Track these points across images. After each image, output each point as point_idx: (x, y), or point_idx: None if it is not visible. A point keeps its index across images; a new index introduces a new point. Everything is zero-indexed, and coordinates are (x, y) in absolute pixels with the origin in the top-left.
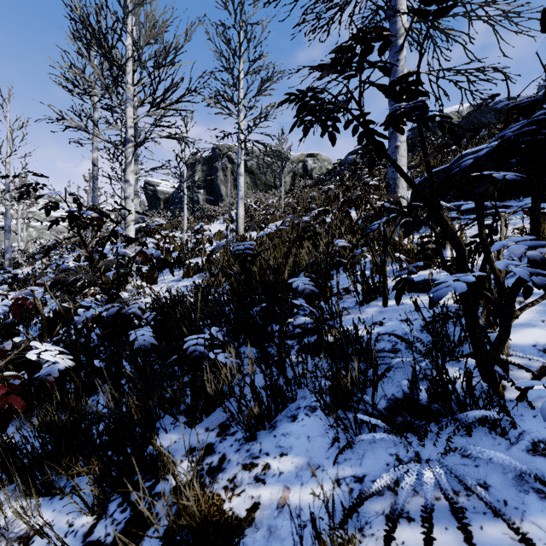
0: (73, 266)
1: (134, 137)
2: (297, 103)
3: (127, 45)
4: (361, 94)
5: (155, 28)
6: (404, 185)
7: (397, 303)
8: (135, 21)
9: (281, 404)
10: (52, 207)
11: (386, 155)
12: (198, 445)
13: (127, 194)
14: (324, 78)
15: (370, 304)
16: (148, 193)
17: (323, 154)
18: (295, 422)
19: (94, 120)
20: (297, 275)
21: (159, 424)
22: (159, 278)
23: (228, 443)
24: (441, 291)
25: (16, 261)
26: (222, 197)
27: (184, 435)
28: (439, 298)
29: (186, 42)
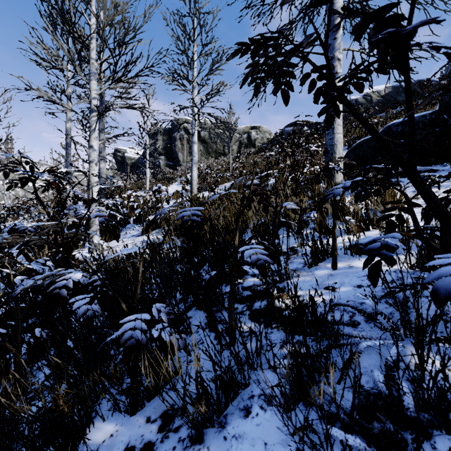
0: (30, 226)
1: (96, 107)
2: (251, 45)
3: (91, 24)
4: (328, 32)
5: (117, 9)
6: (341, 151)
7: (373, 284)
8: (97, 1)
9: (232, 393)
10: (10, 169)
11: (352, 110)
12: (136, 444)
13: (91, 158)
14: (289, 2)
15: (319, 265)
16: (118, 159)
17: (264, 127)
18: (249, 418)
19: (67, 95)
20: (248, 242)
21: (96, 411)
22: (122, 233)
23: (170, 443)
24: (448, 280)
25: (3, 216)
26: (179, 162)
27: (123, 426)
28: (450, 291)
29: (145, 22)
